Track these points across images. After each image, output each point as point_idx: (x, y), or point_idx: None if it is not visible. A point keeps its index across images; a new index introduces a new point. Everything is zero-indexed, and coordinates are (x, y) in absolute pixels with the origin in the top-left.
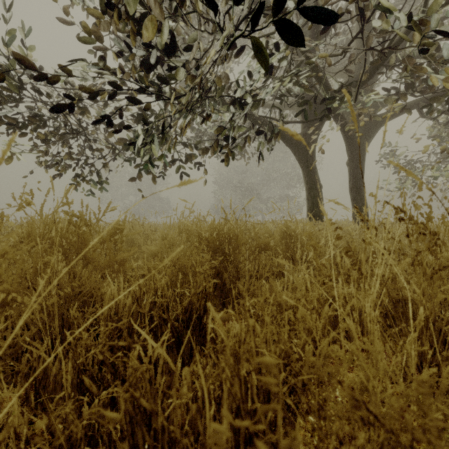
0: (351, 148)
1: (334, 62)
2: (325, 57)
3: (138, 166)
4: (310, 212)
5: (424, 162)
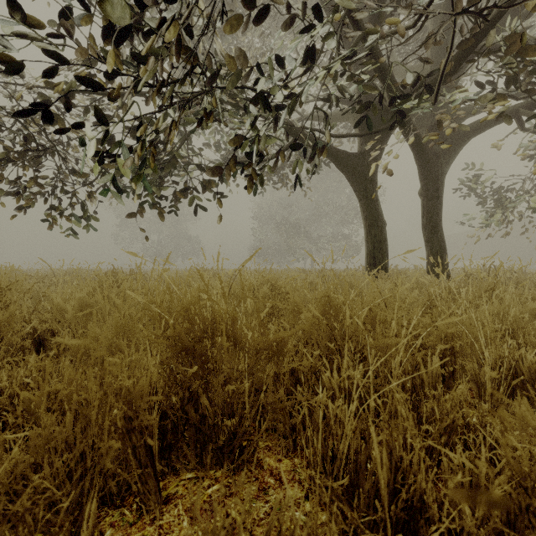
0: (426, 172)
1: (406, 40)
2: (393, 23)
3: (139, 196)
4: (370, 258)
5: (517, 192)
